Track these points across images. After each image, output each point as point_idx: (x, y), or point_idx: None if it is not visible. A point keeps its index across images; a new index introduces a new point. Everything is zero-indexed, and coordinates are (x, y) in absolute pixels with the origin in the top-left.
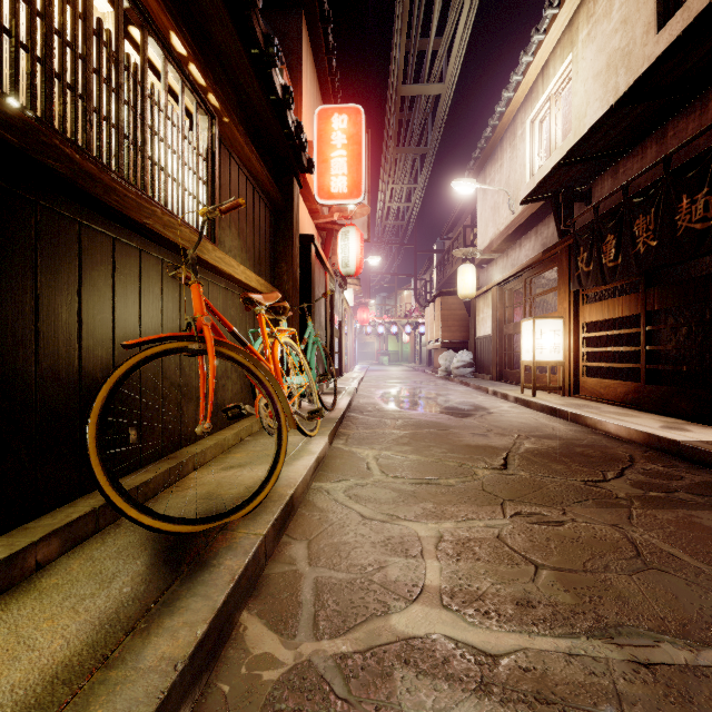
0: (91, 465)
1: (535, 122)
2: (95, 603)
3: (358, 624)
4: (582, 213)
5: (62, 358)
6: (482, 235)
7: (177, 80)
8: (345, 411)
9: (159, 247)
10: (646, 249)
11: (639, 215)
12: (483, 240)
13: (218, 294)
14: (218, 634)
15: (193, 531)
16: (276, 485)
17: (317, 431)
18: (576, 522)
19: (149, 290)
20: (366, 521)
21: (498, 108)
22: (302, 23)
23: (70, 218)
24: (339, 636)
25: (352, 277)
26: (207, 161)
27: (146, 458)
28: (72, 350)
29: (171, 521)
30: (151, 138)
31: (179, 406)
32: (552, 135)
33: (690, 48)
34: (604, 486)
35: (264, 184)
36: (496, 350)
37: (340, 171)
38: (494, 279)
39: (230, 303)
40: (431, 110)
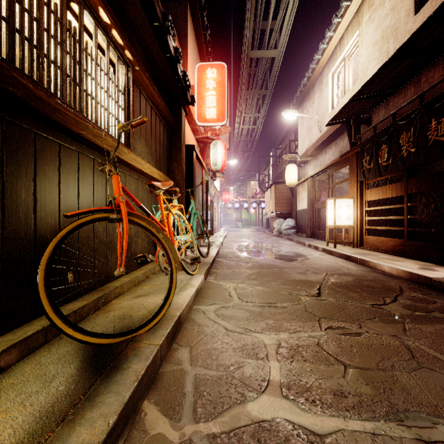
0: (40, 298)
1: (335, 74)
2: (38, 399)
3: (224, 410)
4: (366, 131)
5: (22, 225)
6: (301, 146)
7: (104, 40)
8: (215, 257)
9: (92, 150)
10: (408, 154)
11: (403, 132)
12: (301, 149)
13: (132, 182)
14: (125, 421)
15: (111, 342)
16: (169, 308)
17: (197, 271)
18: (369, 333)
19: (85, 179)
20: (229, 333)
21: (312, 65)
22: (187, 10)
23: (28, 129)
24: (211, 420)
25: (219, 172)
26: (124, 95)
27: (82, 291)
28: (29, 219)
29: (96, 336)
30: (86, 77)
31: (105, 256)
32: (346, 82)
33: (437, 23)
34: (385, 308)
35: (162, 111)
36: (310, 218)
37: (212, 105)
38: (308, 174)
39: (140, 188)
40: (269, 67)
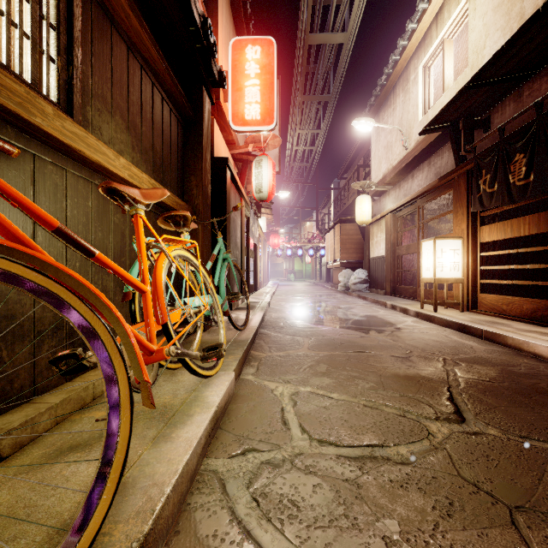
0: None
1: (427, 67)
2: None
3: None
4: (485, 136)
5: None
6: (375, 171)
7: None
8: (257, 328)
9: None
10: None
11: None
12: (376, 176)
13: (88, 192)
14: None
15: None
16: (117, 514)
17: (220, 365)
18: None
19: None
20: None
21: (393, 56)
22: None
23: None
24: None
25: (265, 202)
26: None
27: None
28: None
29: None
30: None
31: None
32: (445, 74)
33: None
34: None
35: (165, 80)
36: (390, 269)
37: (254, 99)
38: (387, 208)
39: (113, 207)
40: (332, 63)
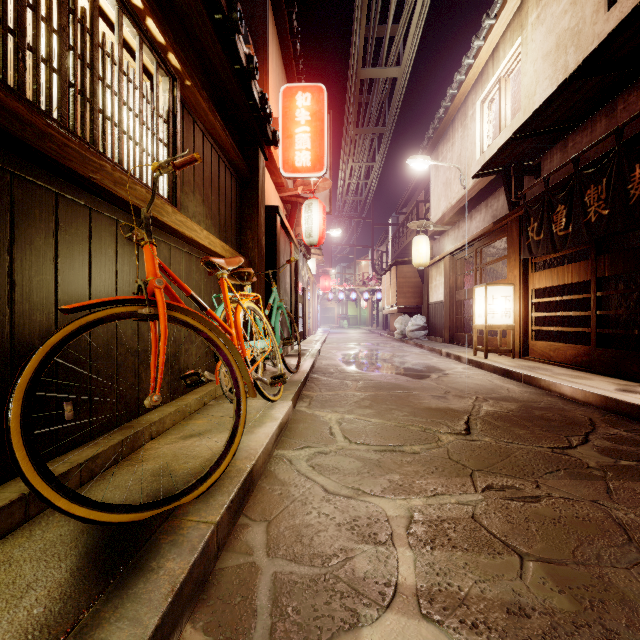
0: (12, 449)
1: (485, 103)
2: None
3: None
4: (532, 185)
5: None
6: (434, 209)
7: (134, 36)
8: (308, 373)
9: (113, 207)
10: (598, 218)
11: (590, 185)
12: (435, 214)
13: (181, 258)
14: None
15: (135, 519)
16: (235, 457)
17: (280, 395)
18: (553, 497)
19: (101, 252)
20: (330, 496)
21: (451, 90)
22: (267, 7)
23: None
24: None
25: (315, 246)
26: (168, 123)
27: (97, 430)
28: (1, 316)
29: (110, 509)
30: (103, 90)
31: (137, 373)
32: (502, 114)
33: None
34: (572, 454)
35: (229, 152)
36: (448, 315)
37: (304, 146)
38: (446, 249)
39: (194, 268)
40: (387, 93)
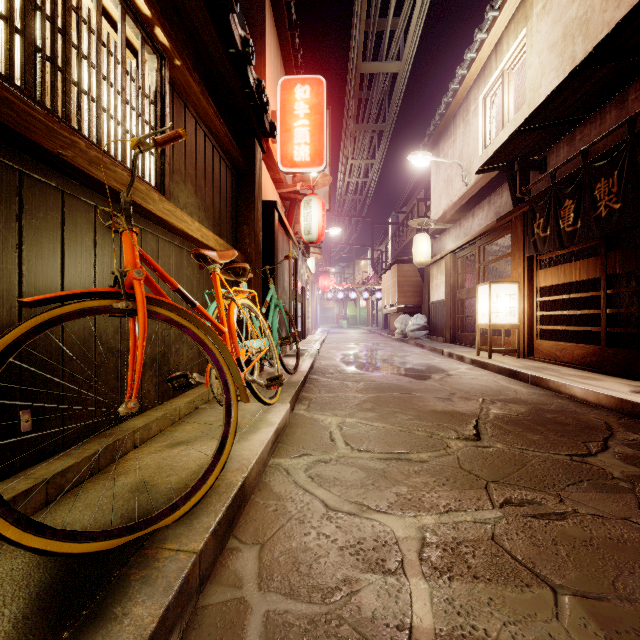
0: None
1: (488, 98)
2: None
3: None
4: (538, 179)
5: None
6: (435, 207)
7: (116, 5)
8: (307, 373)
9: (91, 191)
10: (609, 212)
11: (600, 178)
12: (436, 212)
13: (171, 252)
14: None
15: (103, 548)
16: (225, 469)
17: (277, 397)
18: (580, 514)
19: (76, 241)
20: (331, 513)
21: (452, 85)
22: None
23: None
24: None
25: (314, 244)
26: (155, 105)
27: (71, 438)
28: None
29: (72, 537)
30: (77, 60)
31: (119, 375)
32: (505, 108)
33: None
34: (593, 462)
35: (224, 142)
36: (450, 314)
37: (303, 140)
38: (447, 248)
39: (186, 262)
40: (388, 89)
